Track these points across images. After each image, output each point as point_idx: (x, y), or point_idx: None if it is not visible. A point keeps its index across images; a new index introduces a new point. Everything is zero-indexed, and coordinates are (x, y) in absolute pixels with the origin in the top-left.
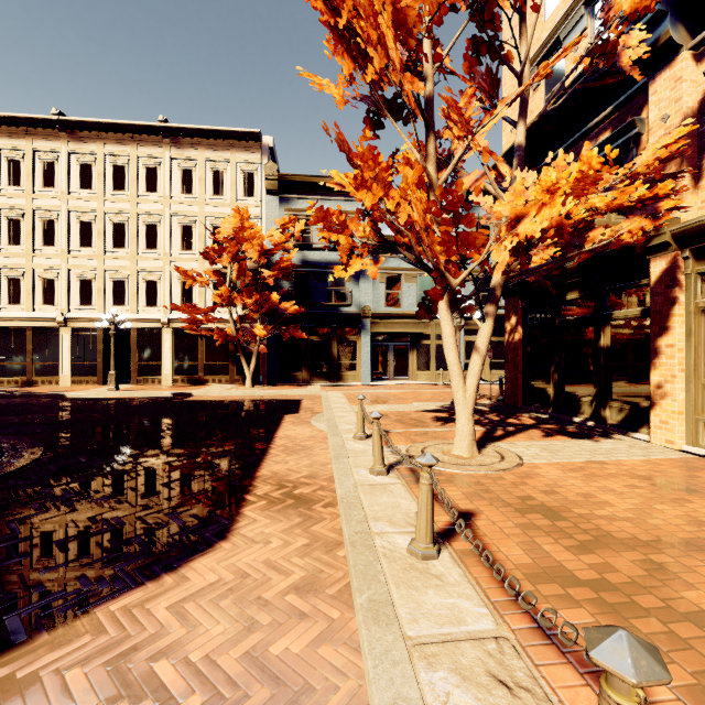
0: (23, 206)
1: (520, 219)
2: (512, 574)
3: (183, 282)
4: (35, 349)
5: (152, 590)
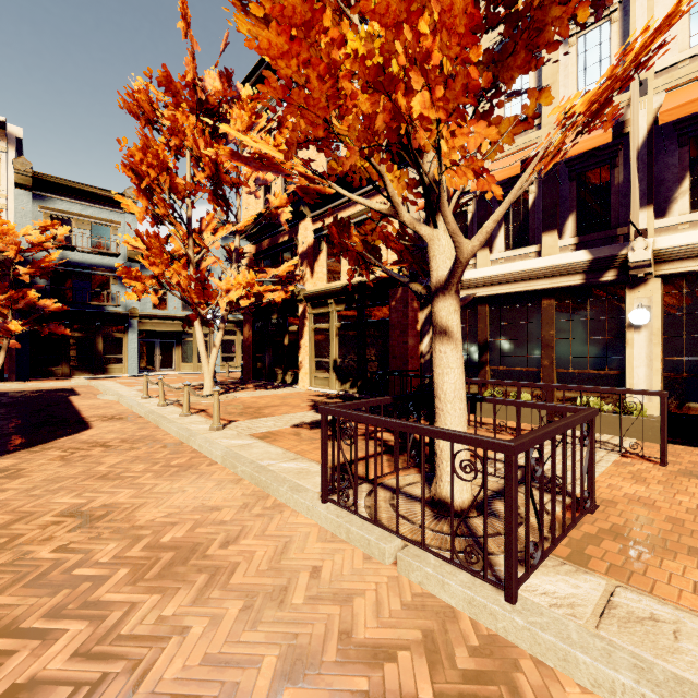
0: None
1: (230, 291)
2: None
3: None
4: None
5: (73, 437)
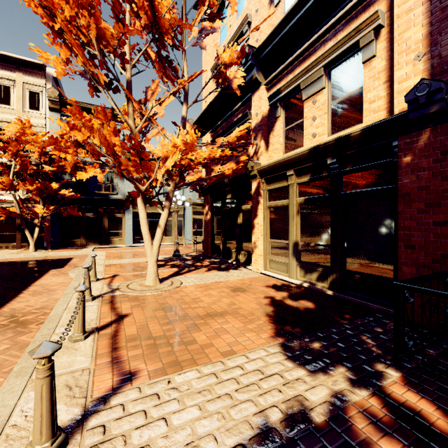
0: None
1: (167, 159)
2: (122, 340)
3: None
4: None
5: None
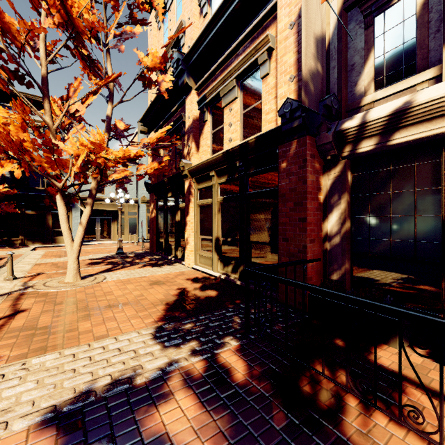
0: None
1: (79, 157)
2: (2, 333)
3: None
4: None
5: None
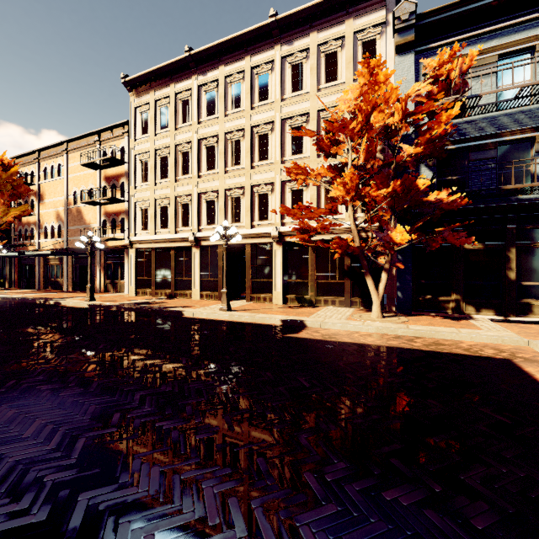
0: (169, 144)
1: None
2: None
3: (293, 191)
4: (177, 266)
5: None
